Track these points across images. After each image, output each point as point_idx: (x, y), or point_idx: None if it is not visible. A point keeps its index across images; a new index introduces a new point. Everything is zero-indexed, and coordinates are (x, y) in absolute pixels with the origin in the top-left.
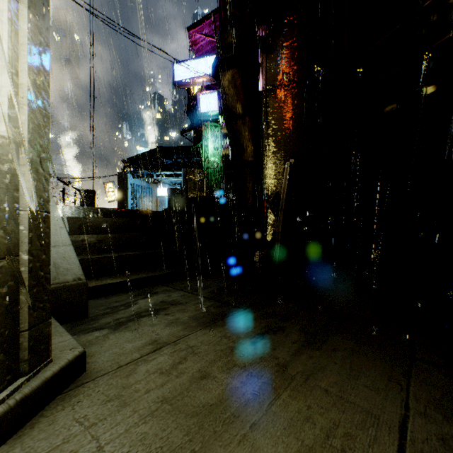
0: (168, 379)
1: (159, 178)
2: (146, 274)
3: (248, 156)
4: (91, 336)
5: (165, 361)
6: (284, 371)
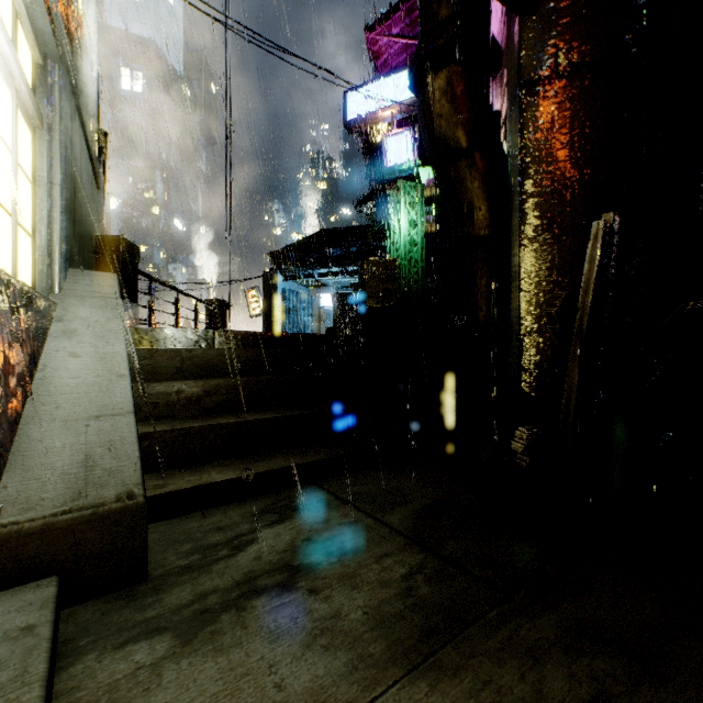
0: None
1: (323, 279)
2: (284, 461)
3: (479, 226)
4: (125, 663)
5: None
6: None
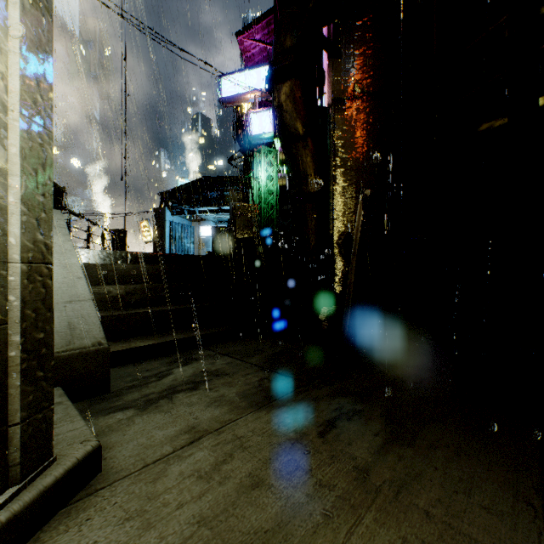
0: (207, 487)
1: (202, 215)
2: (184, 335)
3: (311, 186)
4: (112, 419)
5: (204, 458)
6: (365, 479)
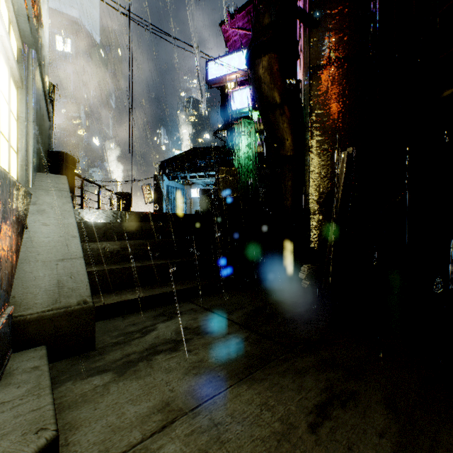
0: None
1: (193, 179)
2: (170, 288)
3: (287, 150)
4: (89, 385)
5: None
6: None
